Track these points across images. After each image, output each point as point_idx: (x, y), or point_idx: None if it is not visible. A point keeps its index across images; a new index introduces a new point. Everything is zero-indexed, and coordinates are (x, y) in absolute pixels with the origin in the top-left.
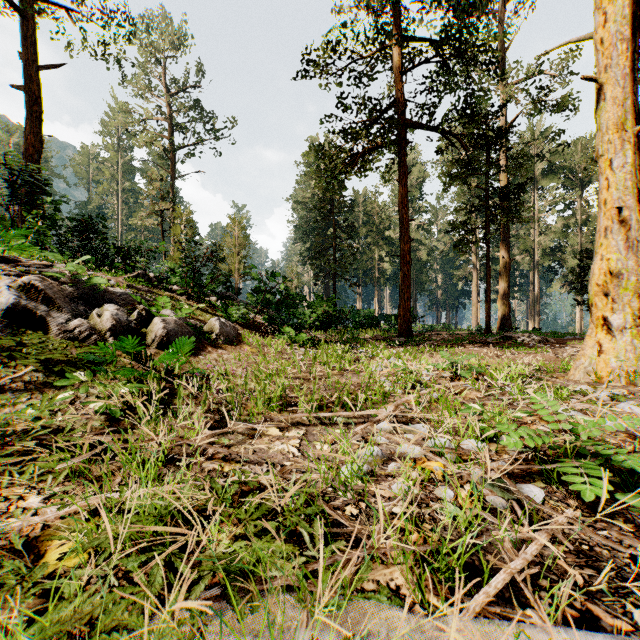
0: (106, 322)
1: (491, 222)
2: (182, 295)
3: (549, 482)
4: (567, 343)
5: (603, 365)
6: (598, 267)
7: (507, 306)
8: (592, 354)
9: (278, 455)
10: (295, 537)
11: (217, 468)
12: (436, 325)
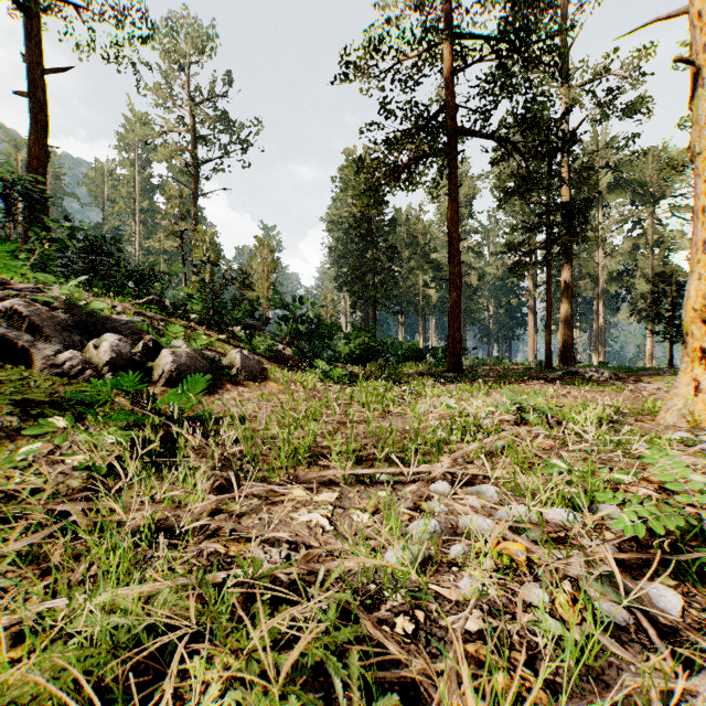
0: (103, 355)
1: (552, 242)
2: (202, 324)
3: (679, 577)
4: (642, 379)
5: (701, 407)
6: (694, 288)
7: (569, 337)
8: (687, 393)
9: (303, 529)
10: (321, 675)
11: (220, 550)
12: (488, 359)
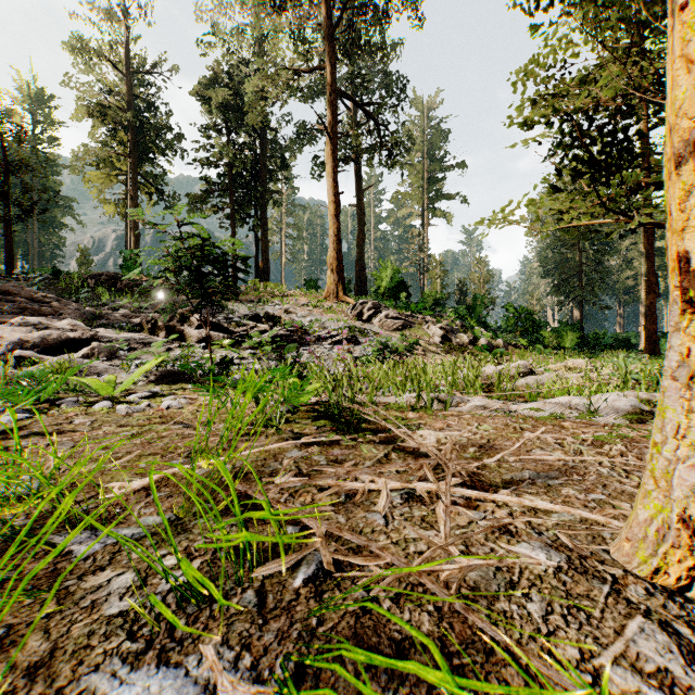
0: (466, 340)
1: None
2: (462, 327)
3: None
4: None
5: None
6: None
7: None
8: None
9: None
10: None
11: None
12: None
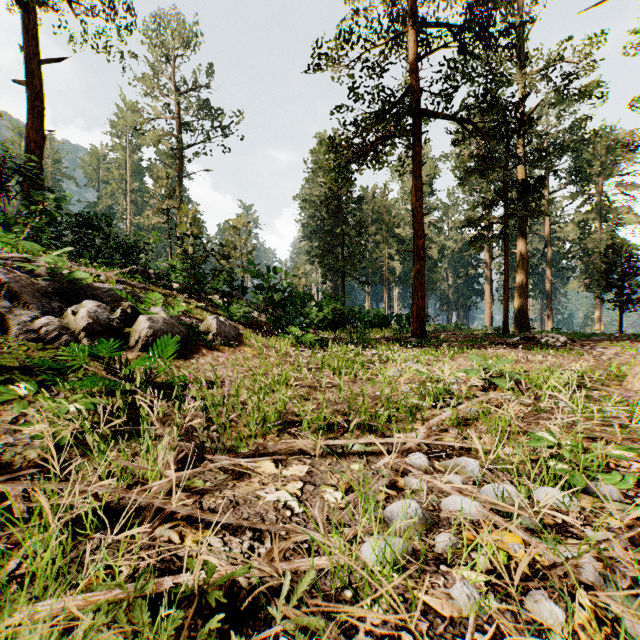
0: (80, 320)
1: (509, 216)
2: (183, 293)
3: None
4: (597, 344)
5: None
6: None
7: (524, 305)
8: None
9: (269, 512)
10: None
11: (174, 540)
12: (448, 325)
